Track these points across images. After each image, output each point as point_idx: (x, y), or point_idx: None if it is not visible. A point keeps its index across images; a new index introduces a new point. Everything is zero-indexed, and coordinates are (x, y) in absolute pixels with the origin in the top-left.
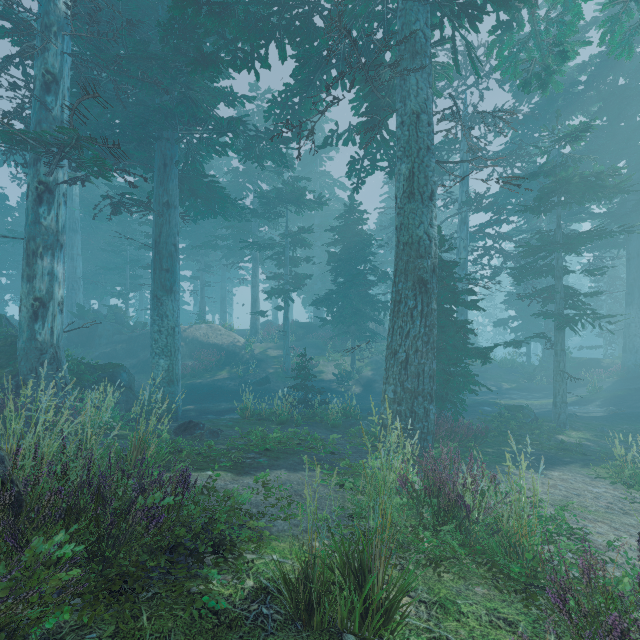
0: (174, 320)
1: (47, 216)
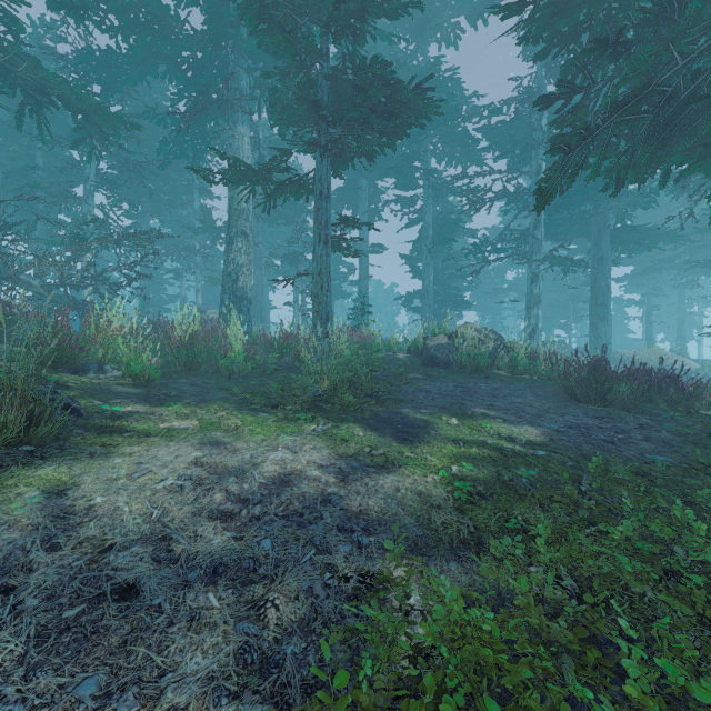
0: (606, 340)
1: (535, 289)
